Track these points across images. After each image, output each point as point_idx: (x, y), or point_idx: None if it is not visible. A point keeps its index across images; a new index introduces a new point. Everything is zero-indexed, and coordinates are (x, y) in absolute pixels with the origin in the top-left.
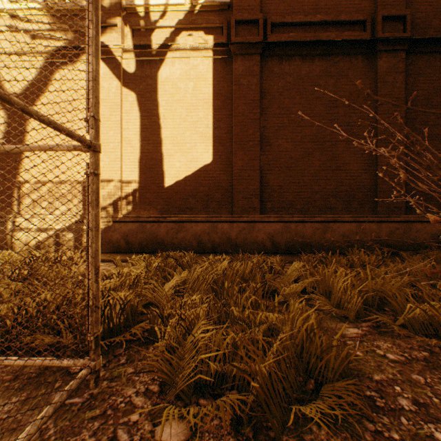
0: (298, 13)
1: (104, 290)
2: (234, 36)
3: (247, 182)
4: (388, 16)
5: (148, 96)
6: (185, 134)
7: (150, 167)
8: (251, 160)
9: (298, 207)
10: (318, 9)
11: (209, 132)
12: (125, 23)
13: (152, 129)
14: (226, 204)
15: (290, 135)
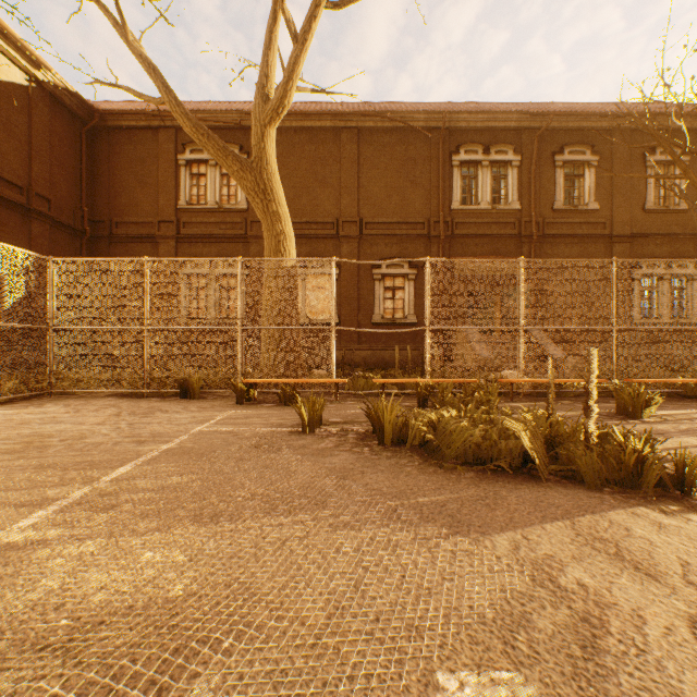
0: None
1: None
2: None
3: None
4: (41, 195)
5: None
6: None
7: None
8: None
9: None
10: None
11: None
12: None
13: None
14: None
15: None
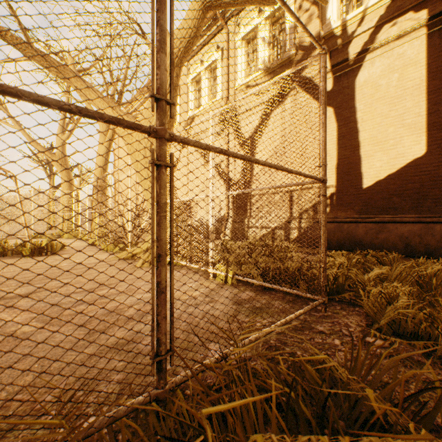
0: None
1: None
2: None
3: None
4: None
5: (344, 106)
6: (386, 131)
7: (347, 171)
8: None
9: None
10: None
11: (421, 121)
12: None
13: (349, 135)
14: None
15: None
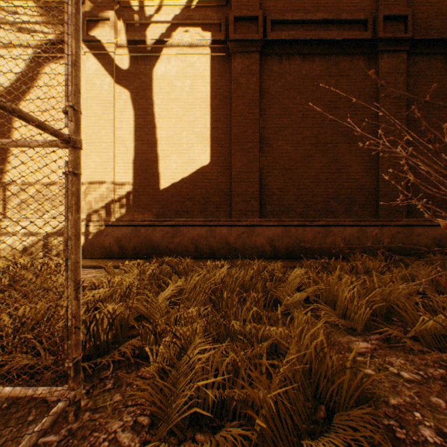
0: (298, 11)
1: (93, 301)
2: (233, 33)
3: (246, 185)
4: (389, 16)
5: (143, 94)
6: (181, 134)
7: (145, 169)
8: (250, 161)
9: (298, 211)
10: (319, 8)
11: (207, 132)
12: (118, 17)
13: (147, 128)
14: (224, 207)
15: (290, 136)
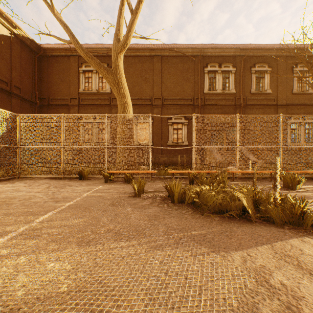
0: None
1: None
2: None
3: None
4: (16, 86)
5: None
6: None
7: None
8: None
9: None
10: None
11: None
12: None
13: None
14: None
15: None
